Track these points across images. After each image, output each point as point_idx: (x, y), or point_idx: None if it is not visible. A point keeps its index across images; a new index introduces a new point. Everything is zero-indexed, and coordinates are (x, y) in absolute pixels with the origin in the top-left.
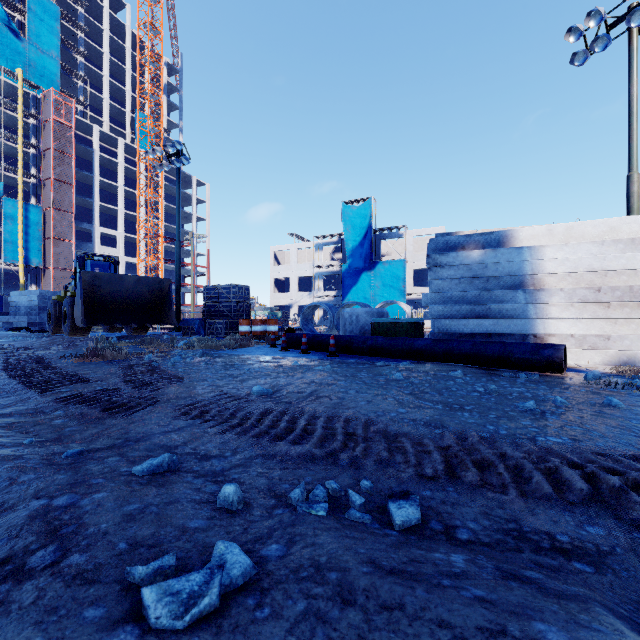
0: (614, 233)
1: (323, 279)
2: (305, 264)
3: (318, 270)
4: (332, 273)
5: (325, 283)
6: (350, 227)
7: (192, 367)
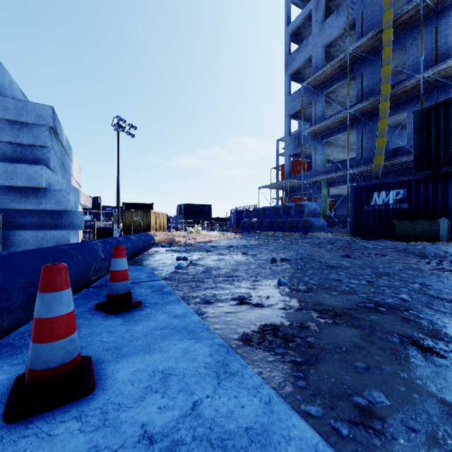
0: None
1: None
2: None
3: None
4: None
5: None
6: None
7: None
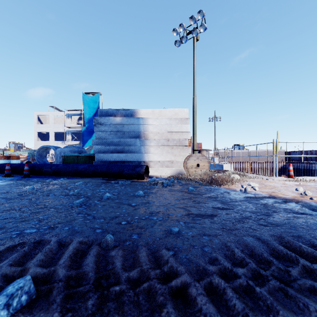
0: (176, 115)
1: (72, 134)
2: (59, 125)
3: (68, 129)
4: (77, 131)
5: (73, 137)
6: (87, 106)
7: None
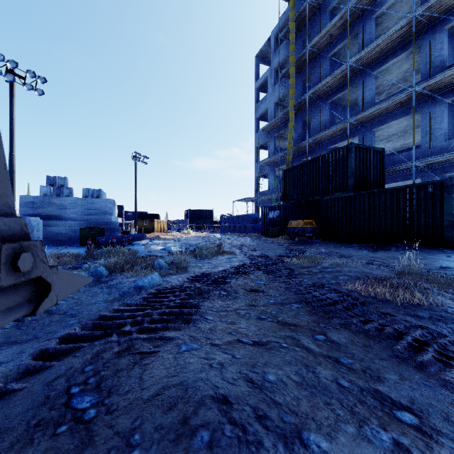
0: None
1: None
2: None
3: None
4: None
5: None
6: None
7: (195, 246)
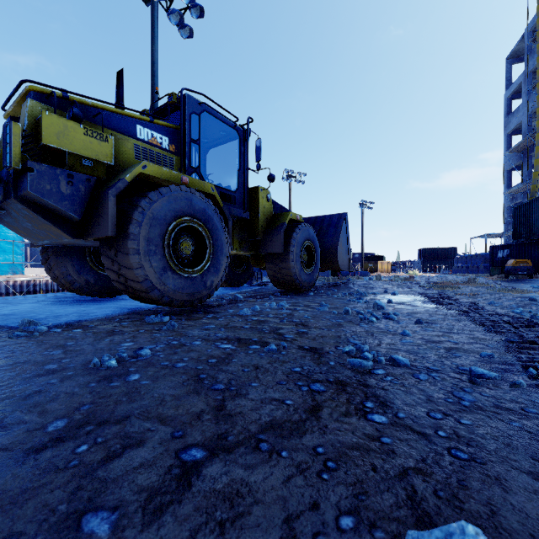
0: None
1: None
2: None
3: None
4: None
5: None
6: None
7: None
